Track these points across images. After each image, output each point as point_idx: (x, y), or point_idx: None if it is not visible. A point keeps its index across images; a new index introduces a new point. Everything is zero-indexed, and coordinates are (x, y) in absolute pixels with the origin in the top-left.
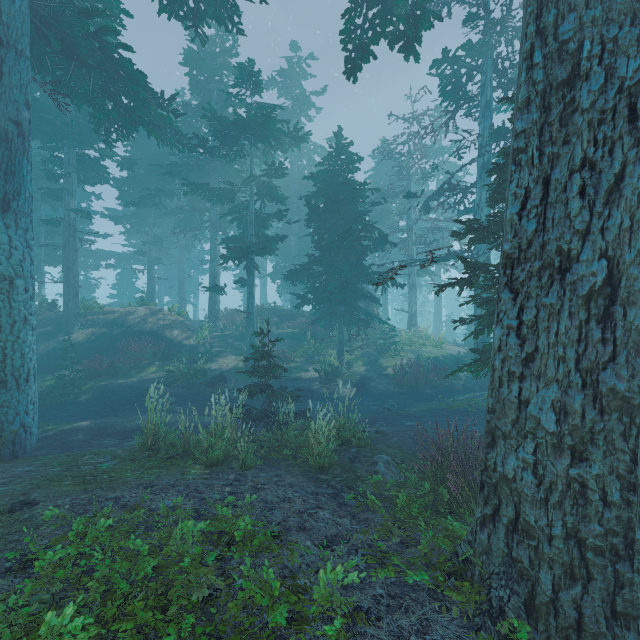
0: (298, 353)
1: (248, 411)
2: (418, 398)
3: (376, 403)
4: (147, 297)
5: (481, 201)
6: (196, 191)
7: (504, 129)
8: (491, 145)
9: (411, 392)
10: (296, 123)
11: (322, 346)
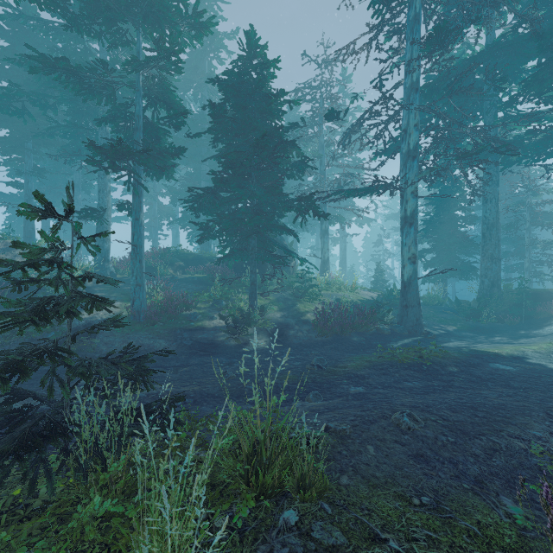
0: (202, 298)
1: (19, 414)
2: (346, 348)
3: (298, 356)
4: (24, 237)
5: (409, 125)
6: (51, 70)
7: (445, 29)
8: (420, 64)
9: (337, 340)
10: (196, 2)
11: (232, 290)
